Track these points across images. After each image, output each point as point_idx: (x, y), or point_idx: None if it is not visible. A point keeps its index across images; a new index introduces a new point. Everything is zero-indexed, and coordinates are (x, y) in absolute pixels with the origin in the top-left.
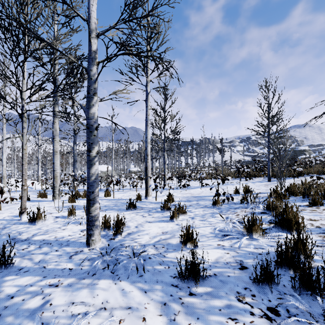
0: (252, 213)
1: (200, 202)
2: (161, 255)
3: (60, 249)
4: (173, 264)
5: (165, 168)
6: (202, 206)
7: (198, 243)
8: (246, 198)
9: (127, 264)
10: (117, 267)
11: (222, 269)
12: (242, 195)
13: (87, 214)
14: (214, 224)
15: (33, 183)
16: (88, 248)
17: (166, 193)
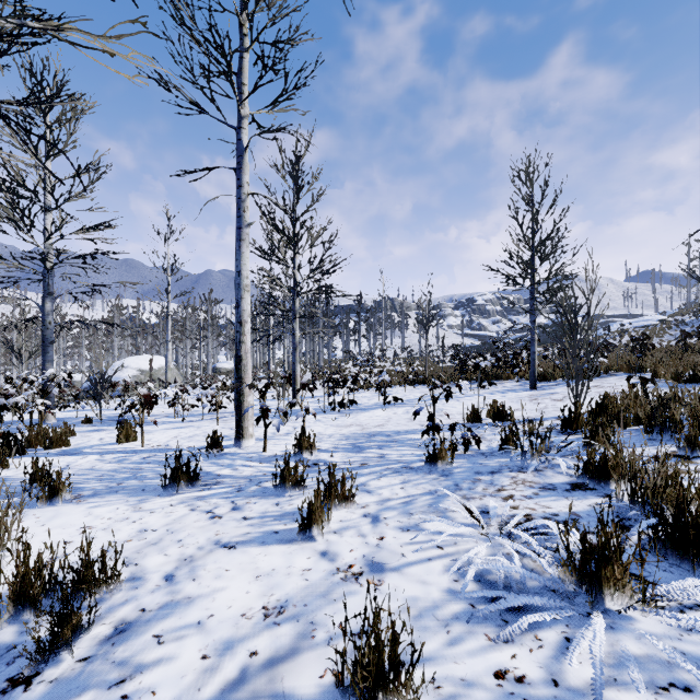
0: (548, 487)
1: (388, 453)
2: None
3: None
4: None
5: (297, 360)
6: (398, 468)
7: (414, 675)
8: (519, 440)
9: None
10: None
11: None
12: (491, 428)
13: None
14: (450, 545)
15: None
16: None
17: (296, 425)
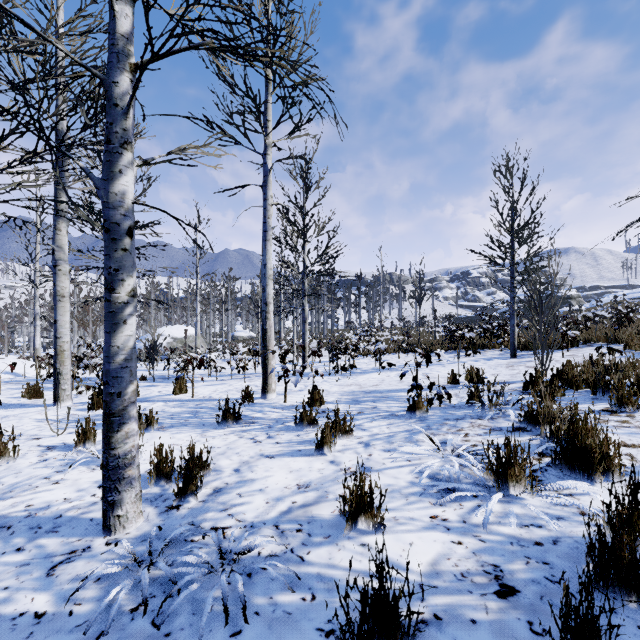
0: (496, 429)
1: (380, 405)
2: (294, 557)
3: (30, 543)
4: (326, 587)
5: (306, 331)
6: (386, 415)
7: (384, 515)
8: (480, 396)
9: (202, 593)
10: (169, 608)
11: (454, 599)
12: (466, 388)
13: (103, 450)
14: (416, 459)
15: (15, 364)
16: (105, 537)
17: (307, 384)
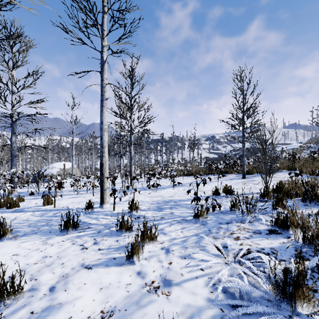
0: (257, 232)
1: (175, 212)
2: None
3: None
4: None
5: (132, 165)
6: (180, 220)
7: None
8: (240, 206)
9: None
10: None
11: None
12: (225, 198)
13: None
14: (207, 268)
15: None
16: None
17: (131, 196)
